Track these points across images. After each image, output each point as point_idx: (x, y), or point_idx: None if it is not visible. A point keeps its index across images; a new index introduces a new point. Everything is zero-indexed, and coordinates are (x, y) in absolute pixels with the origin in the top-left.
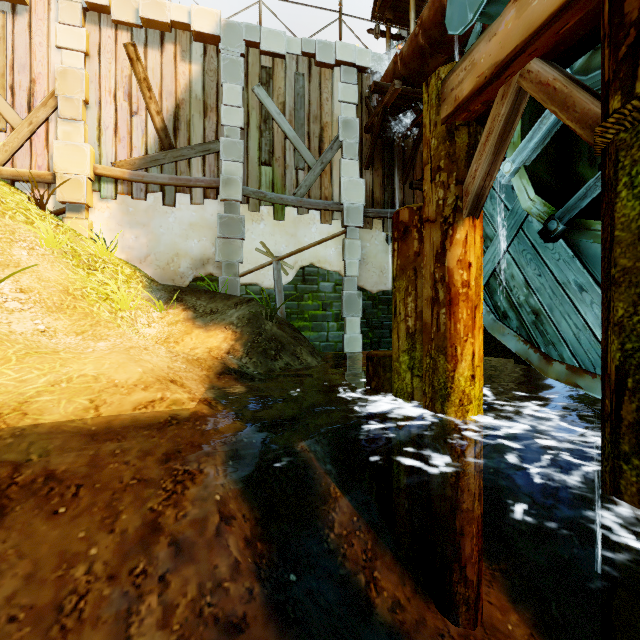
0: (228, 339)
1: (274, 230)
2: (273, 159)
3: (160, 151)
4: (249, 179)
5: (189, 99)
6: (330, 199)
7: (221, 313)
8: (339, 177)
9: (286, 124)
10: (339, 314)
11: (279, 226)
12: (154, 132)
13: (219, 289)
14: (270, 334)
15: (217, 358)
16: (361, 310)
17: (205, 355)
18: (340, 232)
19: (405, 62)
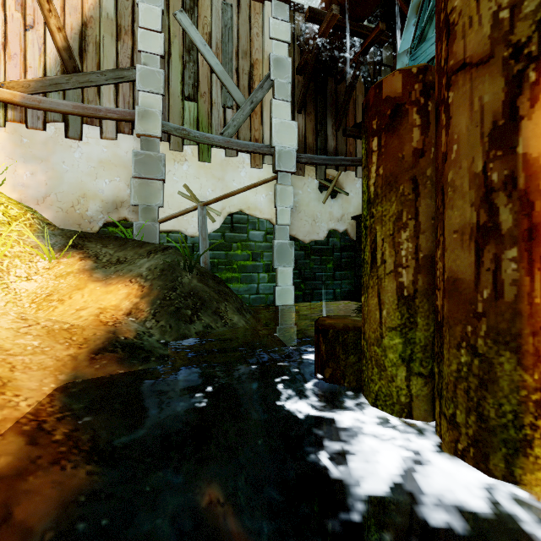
0: (132, 295)
1: (199, 172)
2: (198, 94)
3: (62, 74)
4: (170, 114)
5: (99, 17)
6: (260, 142)
7: (129, 263)
8: (270, 118)
9: (212, 57)
10: (270, 265)
11: (205, 168)
12: (55, 51)
13: (134, 236)
14: (187, 288)
15: (106, 323)
16: (293, 260)
17: (89, 320)
18: (271, 177)
19: None
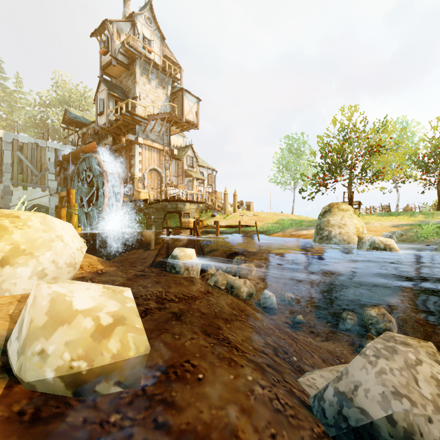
0: None
1: (23, 193)
2: (23, 172)
3: None
4: (14, 178)
5: None
6: (45, 185)
7: None
8: (48, 179)
9: (28, 163)
10: None
11: (25, 192)
12: None
13: None
14: None
15: None
16: None
17: None
18: (48, 195)
19: (67, 158)
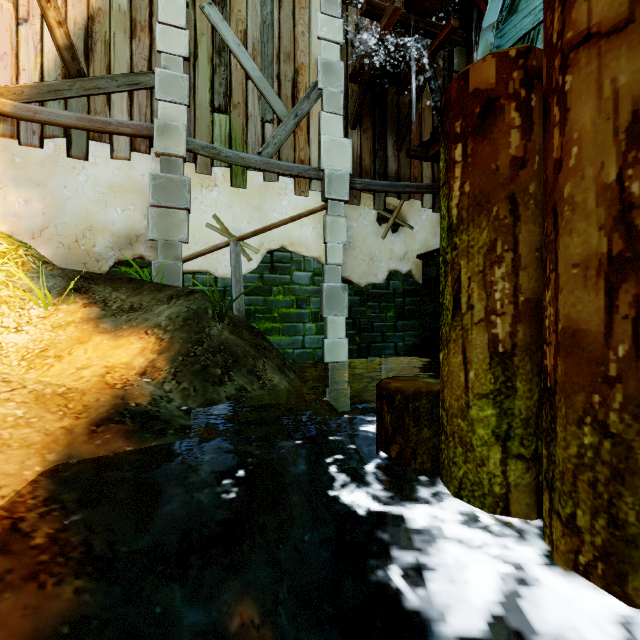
0: (147, 350)
1: (232, 200)
2: (230, 105)
3: (64, 79)
4: (197, 129)
5: (108, 10)
6: (307, 163)
7: (145, 310)
8: (318, 135)
9: (248, 60)
10: (318, 313)
11: (239, 195)
12: (54, 51)
13: (152, 277)
14: (217, 342)
15: (113, 386)
16: (346, 308)
17: (91, 381)
18: (320, 207)
19: None
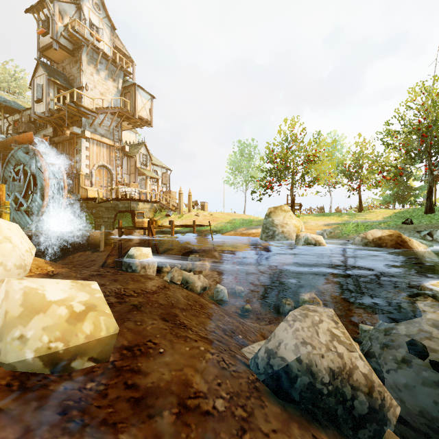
0: None
1: None
2: None
3: None
4: None
5: None
6: None
7: None
8: None
9: None
10: None
11: None
12: None
13: None
14: None
15: None
16: None
17: None
18: None
19: None
